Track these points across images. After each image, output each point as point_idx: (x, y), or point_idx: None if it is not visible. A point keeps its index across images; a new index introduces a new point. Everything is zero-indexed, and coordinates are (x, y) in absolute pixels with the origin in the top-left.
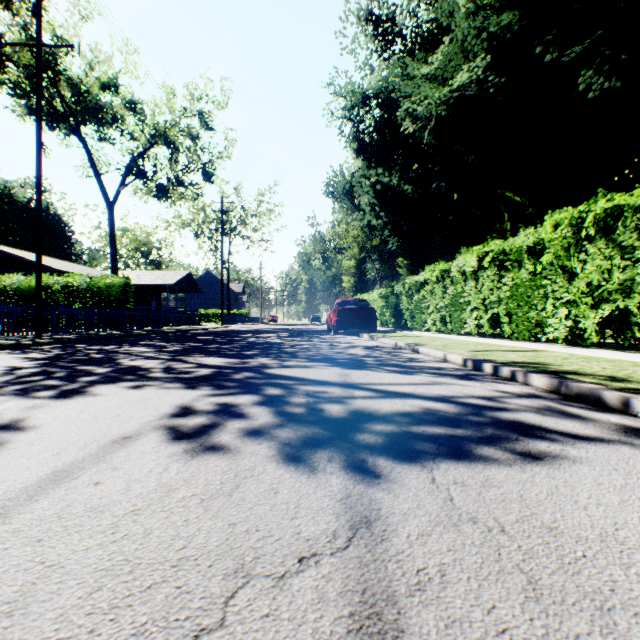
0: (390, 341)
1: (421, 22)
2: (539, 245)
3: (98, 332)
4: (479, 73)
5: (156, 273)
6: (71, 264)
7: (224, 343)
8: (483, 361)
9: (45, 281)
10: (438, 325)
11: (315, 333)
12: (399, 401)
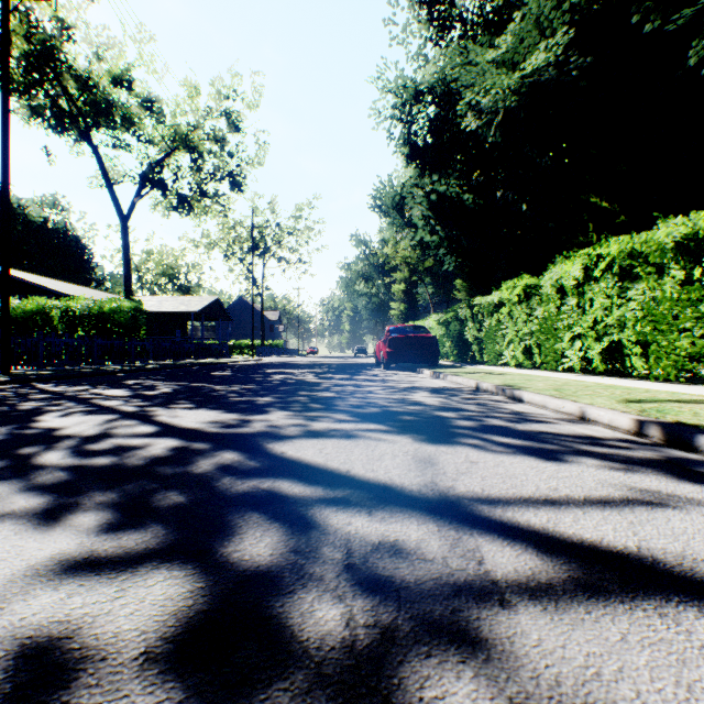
0: (467, 381)
1: (485, 1)
2: (694, 240)
3: (95, 366)
4: (558, 53)
5: (180, 299)
6: (84, 289)
7: (238, 382)
8: (692, 429)
9: (42, 306)
10: (518, 358)
11: (360, 368)
12: (672, 632)
